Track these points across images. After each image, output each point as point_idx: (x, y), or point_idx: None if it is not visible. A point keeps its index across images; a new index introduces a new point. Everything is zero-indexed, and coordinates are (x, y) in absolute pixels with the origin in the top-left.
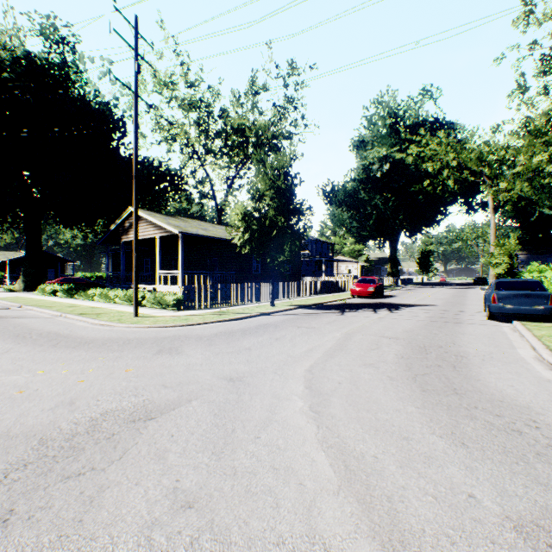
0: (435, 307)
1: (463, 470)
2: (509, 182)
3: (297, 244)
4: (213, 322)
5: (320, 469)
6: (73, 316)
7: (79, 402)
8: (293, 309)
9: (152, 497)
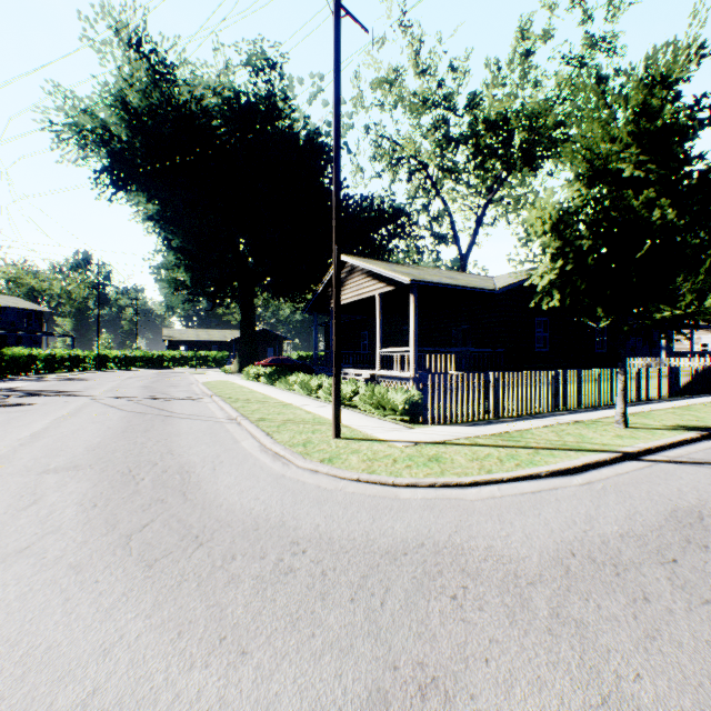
0: None
1: None
2: None
3: None
4: (508, 478)
5: None
6: (246, 425)
7: None
8: (691, 440)
9: None
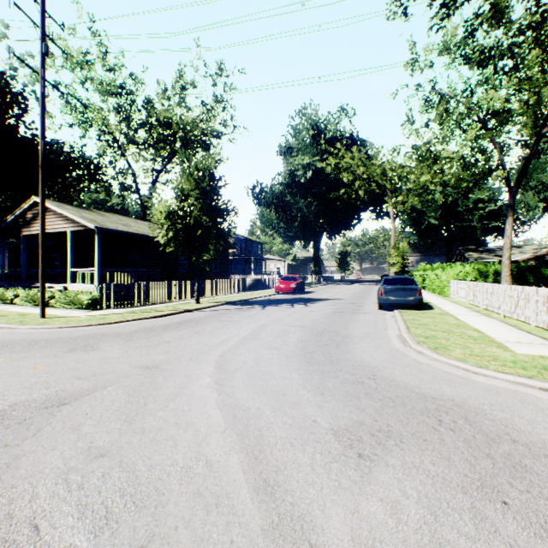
0: (343, 300)
1: (316, 408)
2: (404, 196)
3: (221, 243)
4: (134, 319)
5: (214, 420)
6: None
7: None
8: (218, 305)
9: (68, 455)
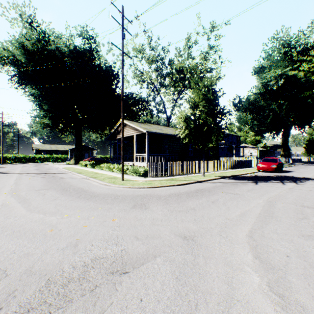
0: None
1: None
2: None
3: (221, 135)
4: (166, 186)
5: None
6: (92, 179)
7: (80, 245)
8: (218, 178)
9: None
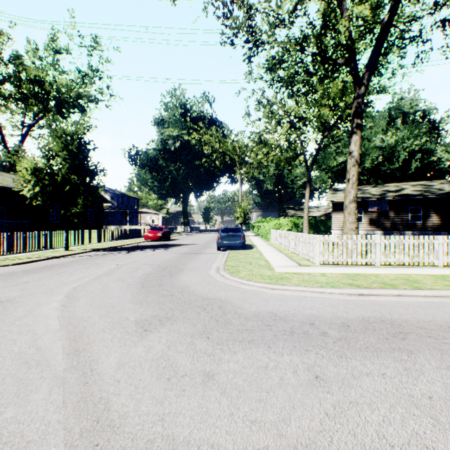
0: (197, 245)
1: (132, 311)
2: (248, 168)
3: (90, 199)
4: None
5: (52, 326)
6: None
7: None
8: (88, 252)
9: None
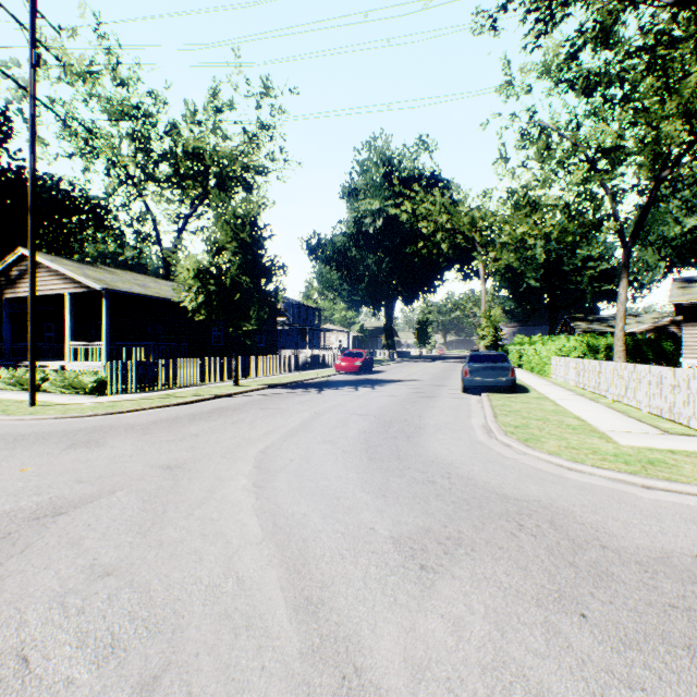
0: (421, 382)
1: (375, 513)
2: (498, 251)
3: (266, 310)
4: (152, 407)
5: (250, 529)
6: None
7: None
8: (263, 389)
9: (65, 575)
